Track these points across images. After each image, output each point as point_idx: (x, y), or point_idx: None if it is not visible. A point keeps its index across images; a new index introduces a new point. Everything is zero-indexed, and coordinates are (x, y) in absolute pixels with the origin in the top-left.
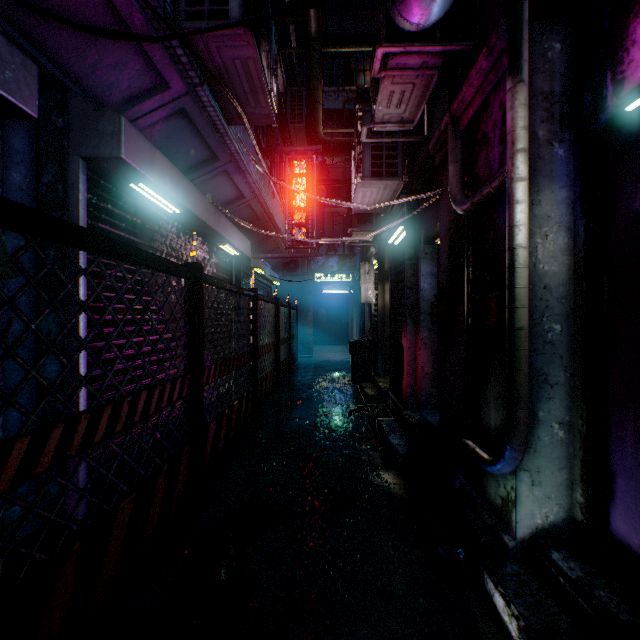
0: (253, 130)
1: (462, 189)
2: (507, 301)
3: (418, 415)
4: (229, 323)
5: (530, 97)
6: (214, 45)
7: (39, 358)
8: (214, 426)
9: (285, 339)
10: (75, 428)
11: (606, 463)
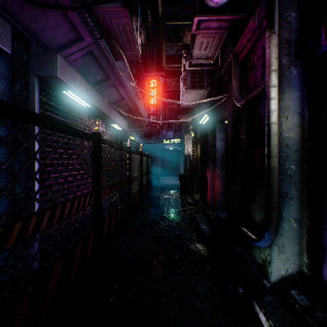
0: (129, 64)
1: (240, 93)
2: (266, 153)
3: (215, 213)
4: (116, 165)
5: (278, 42)
6: (107, 16)
7: (7, 184)
8: (108, 219)
9: (145, 173)
10: (29, 223)
11: (320, 241)
